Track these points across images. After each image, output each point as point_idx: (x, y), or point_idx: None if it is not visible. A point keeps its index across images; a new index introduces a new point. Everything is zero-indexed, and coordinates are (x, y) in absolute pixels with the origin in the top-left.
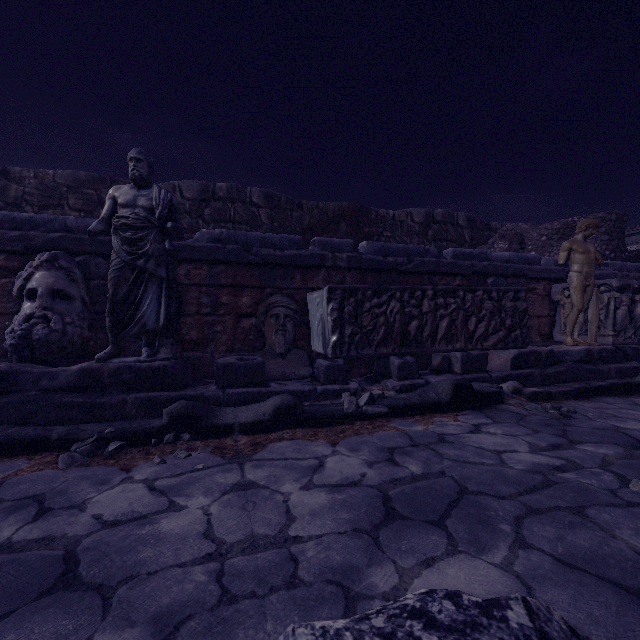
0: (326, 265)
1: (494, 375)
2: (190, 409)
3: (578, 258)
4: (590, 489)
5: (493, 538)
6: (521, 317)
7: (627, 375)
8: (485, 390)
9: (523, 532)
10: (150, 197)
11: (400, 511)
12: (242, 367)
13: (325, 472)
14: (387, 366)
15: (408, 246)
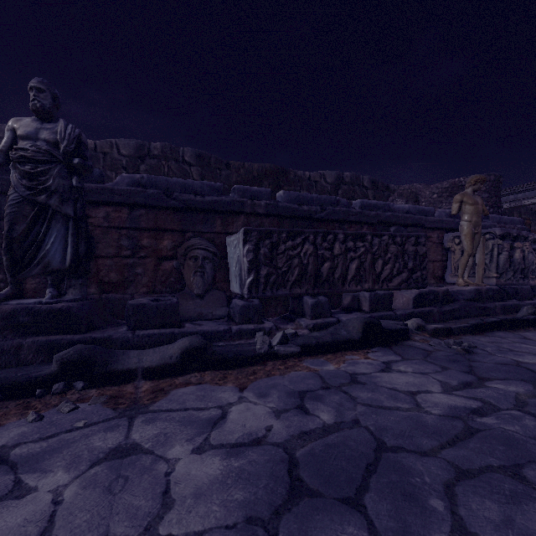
0: (245, 211)
1: (399, 313)
2: (85, 354)
3: (468, 209)
4: (517, 438)
5: (425, 525)
6: (421, 260)
7: (509, 311)
8: (393, 327)
9: (460, 511)
10: (54, 131)
11: (308, 483)
12: (154, 308)
13: (226, 426)
14: (301, 305)
15: (321, 196)
